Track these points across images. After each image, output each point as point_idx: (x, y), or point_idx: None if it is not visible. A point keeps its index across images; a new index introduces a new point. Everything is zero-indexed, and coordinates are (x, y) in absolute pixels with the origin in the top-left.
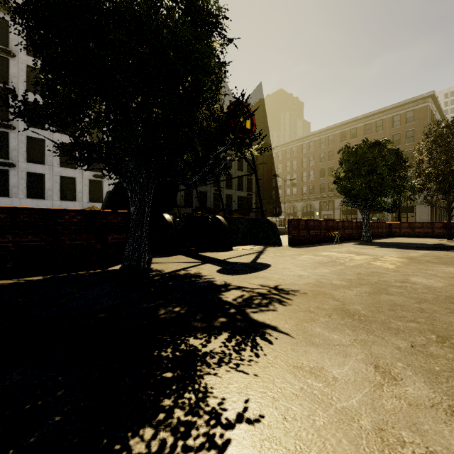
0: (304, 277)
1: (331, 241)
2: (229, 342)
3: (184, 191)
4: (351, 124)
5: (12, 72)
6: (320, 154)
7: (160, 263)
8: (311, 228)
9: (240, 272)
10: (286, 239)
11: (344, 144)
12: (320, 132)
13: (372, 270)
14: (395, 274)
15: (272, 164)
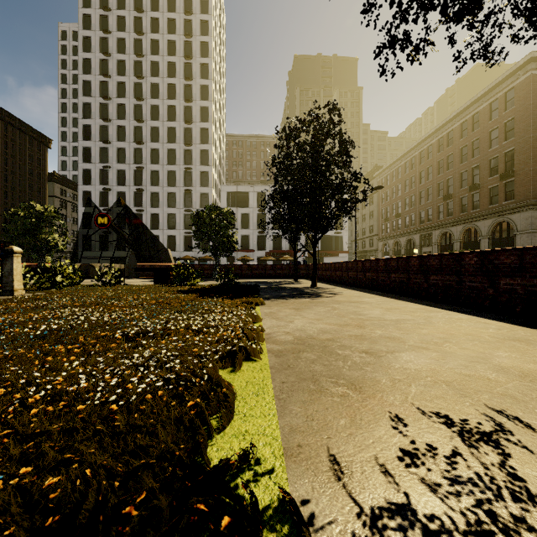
0: None
1: None
2: None
3: (258, 237)
4: (447, 126)
5: (144, 178)
6: (420, 173)
7: None
8: None
9: None
10: None
11: (441, 155)
12: (418, 144)
13: None
14: None
15: (382, 192)
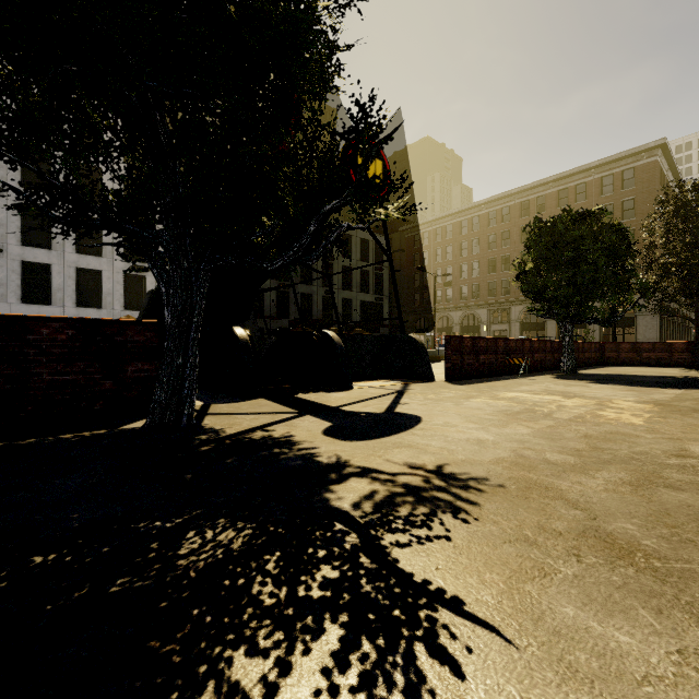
0: (489, 445)
1: (513, 373)
2: (342, 672)
3: (277, 294)
4: (537, 190)
5: None
6: (488, 237)
7: (222, 415)
8: (481, 351)
9: (367, 433)
10: (438, 369)
11: (526, 220)
12: (490, 202)
13: (607, 429)
14: (655, 438)
15: (415, 252)
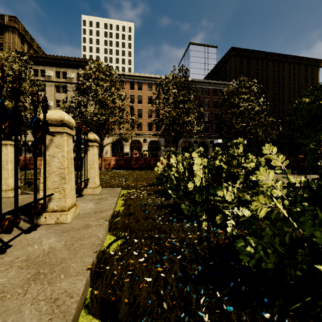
0: None
1: None
2: None
3: None
4: None
5: None
6: None
7: None
8: None
9: None
10: None
11: None
12: None
13: None
14: None
15: None
